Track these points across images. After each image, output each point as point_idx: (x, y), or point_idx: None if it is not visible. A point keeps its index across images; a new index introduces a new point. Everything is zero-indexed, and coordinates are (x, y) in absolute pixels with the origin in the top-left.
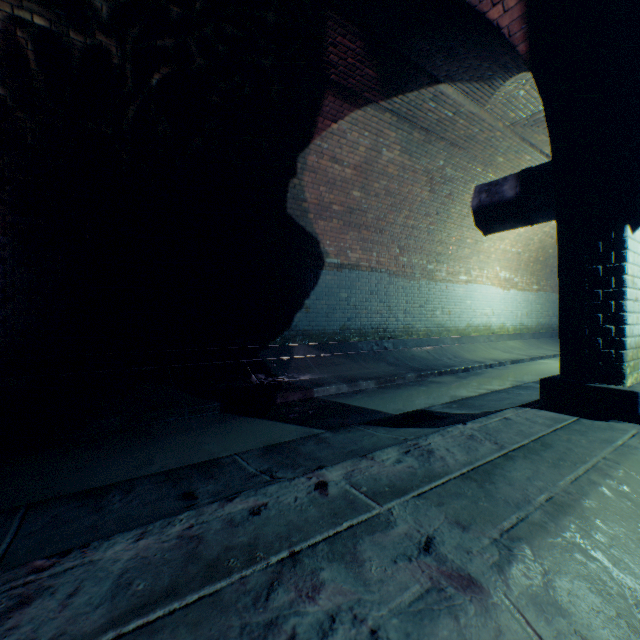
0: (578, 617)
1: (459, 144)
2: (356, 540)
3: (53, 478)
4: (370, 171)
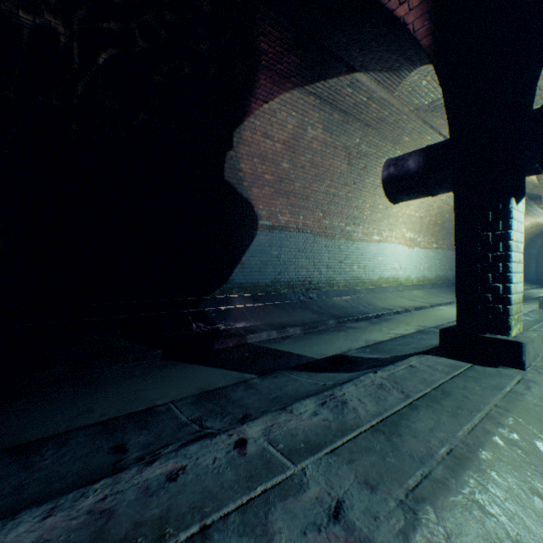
0: None
1: (372, 125)
2: (268, 508)
3: None
4: (297, 146)
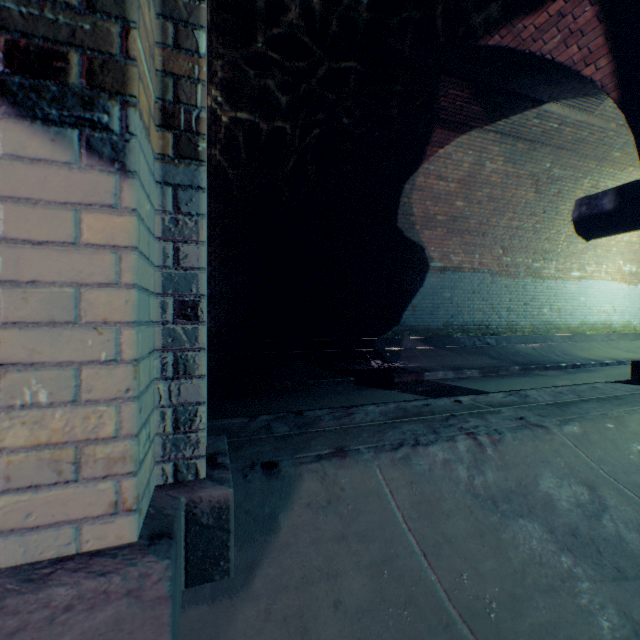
0: (598, 446)
1: (566, 147)
2: (482, 414)
3: (275, 408)
4: (473, 182)
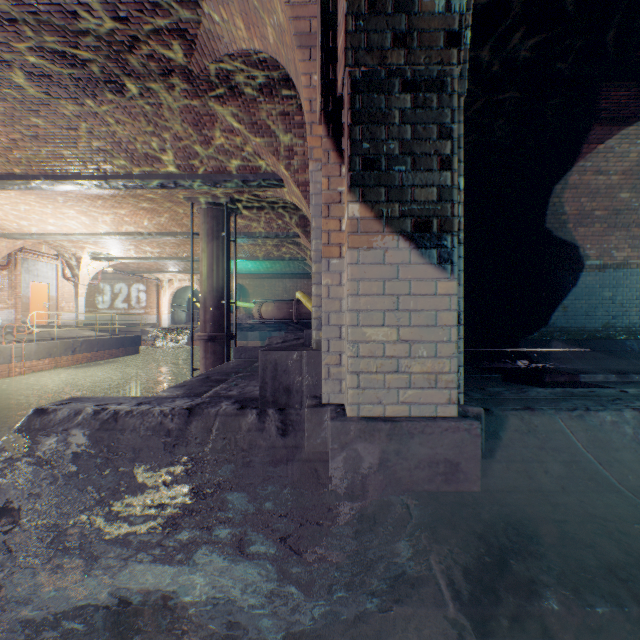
0: None
1: None
2: None
3: None
4: None
